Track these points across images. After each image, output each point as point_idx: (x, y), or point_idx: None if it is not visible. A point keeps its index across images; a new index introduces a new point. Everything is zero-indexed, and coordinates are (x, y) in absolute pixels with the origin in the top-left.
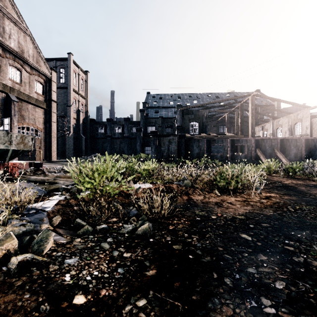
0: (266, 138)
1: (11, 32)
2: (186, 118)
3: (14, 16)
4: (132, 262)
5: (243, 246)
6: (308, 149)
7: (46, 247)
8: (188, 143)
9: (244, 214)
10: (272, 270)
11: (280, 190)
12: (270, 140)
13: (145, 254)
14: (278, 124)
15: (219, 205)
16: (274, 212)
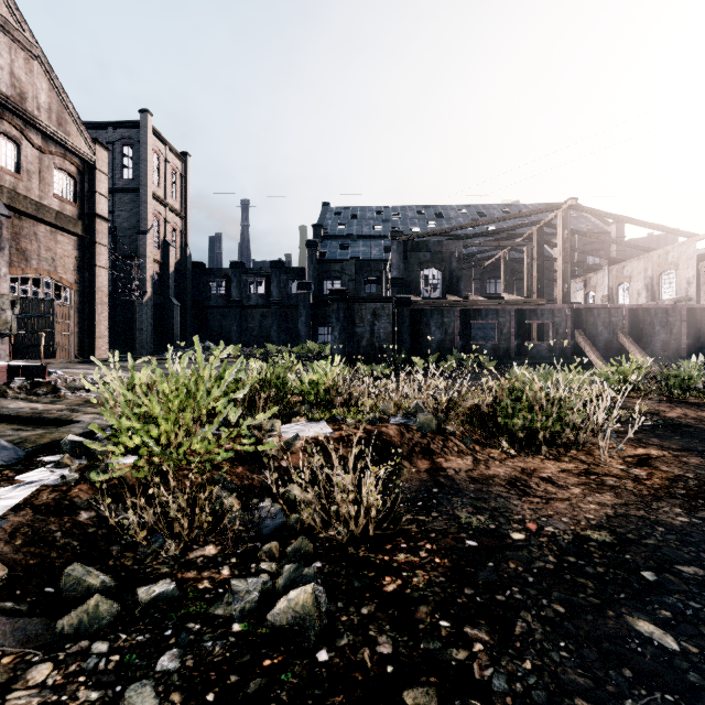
0: (597, 307)
1: None
2: (413, 259)
3: None
4: None
5: (666, 690)
6: (693, 331)
7: None
8: (418, 317)
9: (605, 522)
10: None
11: (665, 437)
12: (607, 311)
13: None
14: (622, 274)
15: (522, 490)
16: (691, 516)
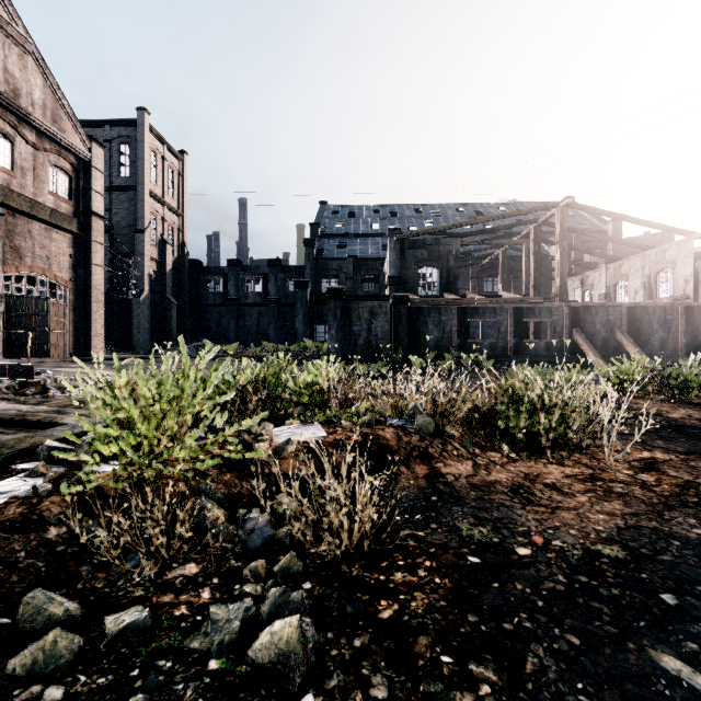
0: (595, 306)
1: None
2: (410, 257)
3: None
4: None
5: None
6: (692, 330)
7: None
8: (415, 316)
9: (616, 535)
10: None
11: (670, 439)
12: (605, 309)
13: None
14: (619, 272)
15: (526, 498)
16: None
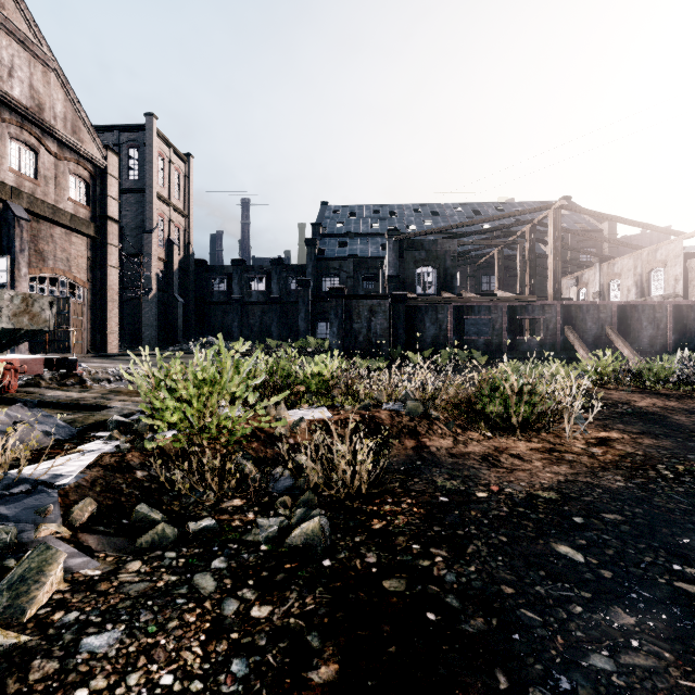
0: (586, 304)
1: (13, 63)
2: (408, 258)
3: (20, 27)
4: (274, 636)
5: (566, 581)
6: (680, 327)
7: (36, 599)
8: (413, 314)
9: (555, 486)
10: (658, 661)
11: (630, 423)
12: (596, 307)
13: (310, 610)
14: (612, 271)
15: (492, 463)
16: (628, 482)
